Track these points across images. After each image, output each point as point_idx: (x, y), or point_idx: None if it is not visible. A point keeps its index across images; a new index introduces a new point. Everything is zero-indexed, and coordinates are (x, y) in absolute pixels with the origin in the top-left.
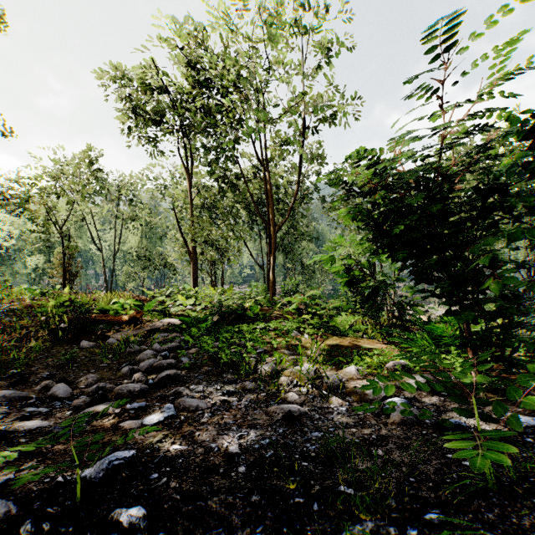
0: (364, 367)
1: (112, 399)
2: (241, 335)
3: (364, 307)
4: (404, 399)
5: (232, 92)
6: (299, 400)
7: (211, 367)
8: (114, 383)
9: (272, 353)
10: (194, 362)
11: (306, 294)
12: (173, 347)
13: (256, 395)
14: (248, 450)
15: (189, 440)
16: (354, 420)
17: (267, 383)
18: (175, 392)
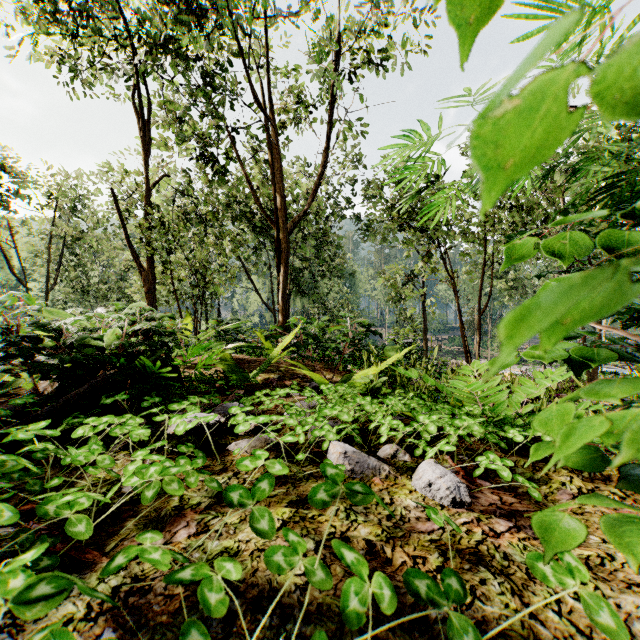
0: None
1: None
2: None
3: None
4: None
5: None
6: None
7: None
8: None
9: None
10: None
11: None
12: None
13: None
14: None
15: None
16: None
17: None
18: None
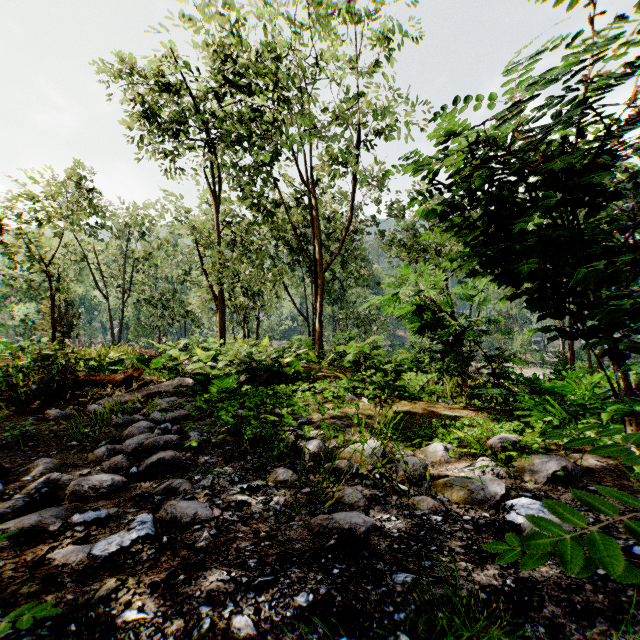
0: (456, 444)
1: (63, 502)
2: (275, 399)
3: (442, 360)
4: (537, 502)
5: (268, 88)
6: (363, 501)
7: (230, 445)
8: (78, 472)
9: (318, 424)
10: (206, 438)
11: (366, 341)
12: (180, 416)
13: (293, 492)
14: (272, 623)
15: (162, 595)
16: (461, 541)
17: (312, 472)
18: (167, 488)
